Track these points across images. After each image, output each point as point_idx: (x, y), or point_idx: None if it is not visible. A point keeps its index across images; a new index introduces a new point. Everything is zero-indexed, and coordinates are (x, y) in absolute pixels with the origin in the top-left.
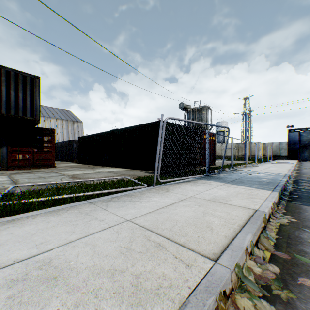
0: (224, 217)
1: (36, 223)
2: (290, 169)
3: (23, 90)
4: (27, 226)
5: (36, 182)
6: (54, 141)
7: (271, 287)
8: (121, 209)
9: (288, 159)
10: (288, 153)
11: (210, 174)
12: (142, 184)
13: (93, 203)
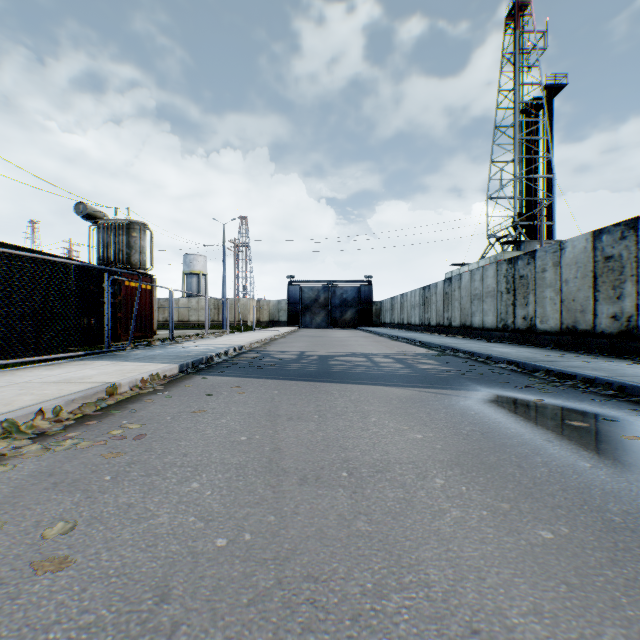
0: (49, 393)
1: None
2: (259, 339)
3: None
4: None
5: None
6: None
7: (48, 432)
8: None
9: (290, 325)
10: (290, 317)
11: (104, 350)
12: None
13: None
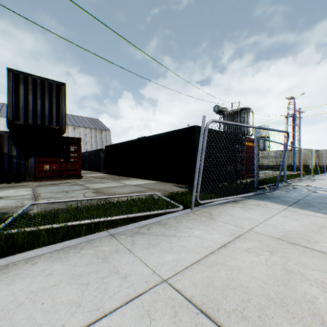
0: None
1: (32, 274)
2: None
3: (49, 98)
4: (19, 283)
5: (57, 198)
6: (81, 150)
7: None
8: (153, 252)
9: None
10: None
11: (263, 192)
12: (176, 205)
13: (115, 237)
